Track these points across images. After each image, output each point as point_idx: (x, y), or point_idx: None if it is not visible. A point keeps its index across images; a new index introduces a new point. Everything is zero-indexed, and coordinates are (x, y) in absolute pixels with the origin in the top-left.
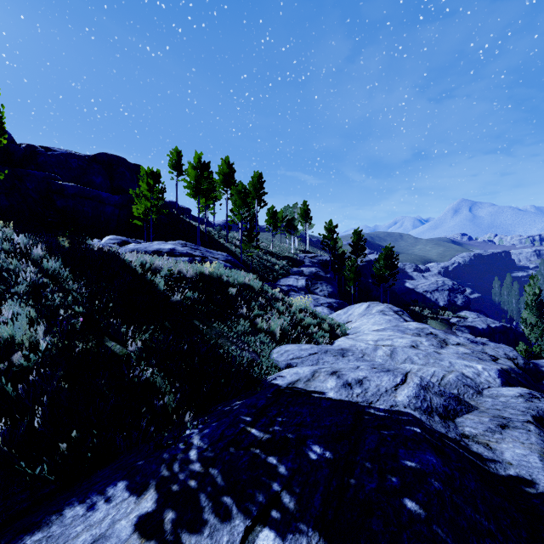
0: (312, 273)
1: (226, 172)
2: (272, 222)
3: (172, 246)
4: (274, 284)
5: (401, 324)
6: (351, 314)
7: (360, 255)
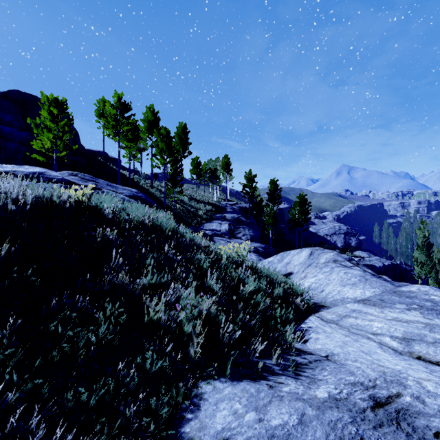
0: (234, 218)
1: (151, 120)
2: (196, 171)
3: (41, 170)
4: (197, 228)
5: (405, 289)
6: (289, 262)
7: (276, 202)
